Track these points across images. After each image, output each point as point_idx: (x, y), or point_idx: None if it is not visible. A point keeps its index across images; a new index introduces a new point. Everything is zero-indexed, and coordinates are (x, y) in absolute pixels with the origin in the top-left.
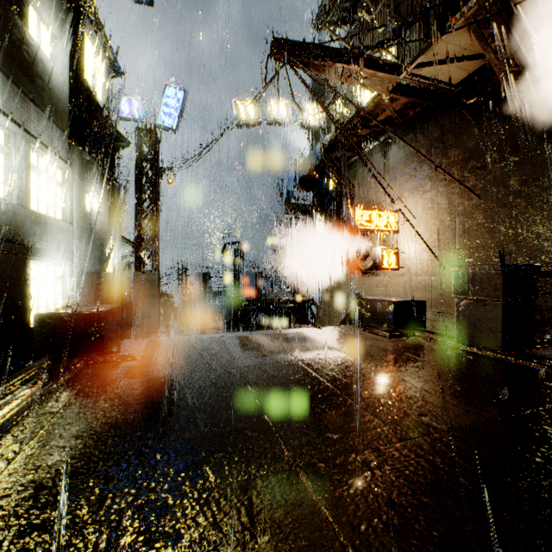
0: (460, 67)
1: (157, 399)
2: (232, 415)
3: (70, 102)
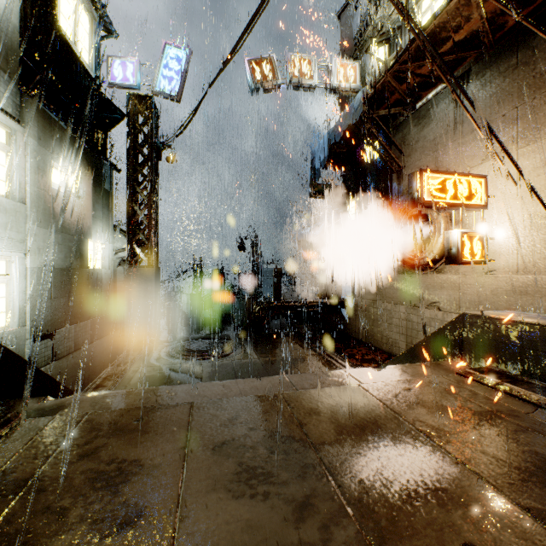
0: None
1: None
2: None
3: (31, 46)
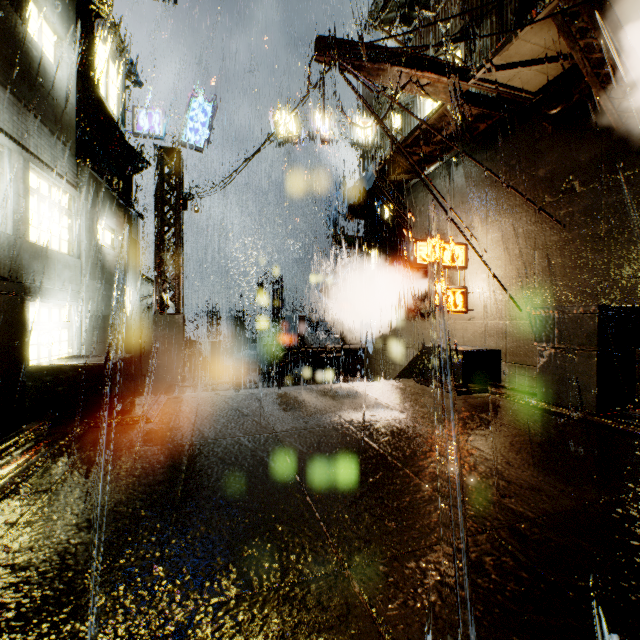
0: (540, 71)
1: (172, 474)
2: (265, 495)
3: (78, 115)
